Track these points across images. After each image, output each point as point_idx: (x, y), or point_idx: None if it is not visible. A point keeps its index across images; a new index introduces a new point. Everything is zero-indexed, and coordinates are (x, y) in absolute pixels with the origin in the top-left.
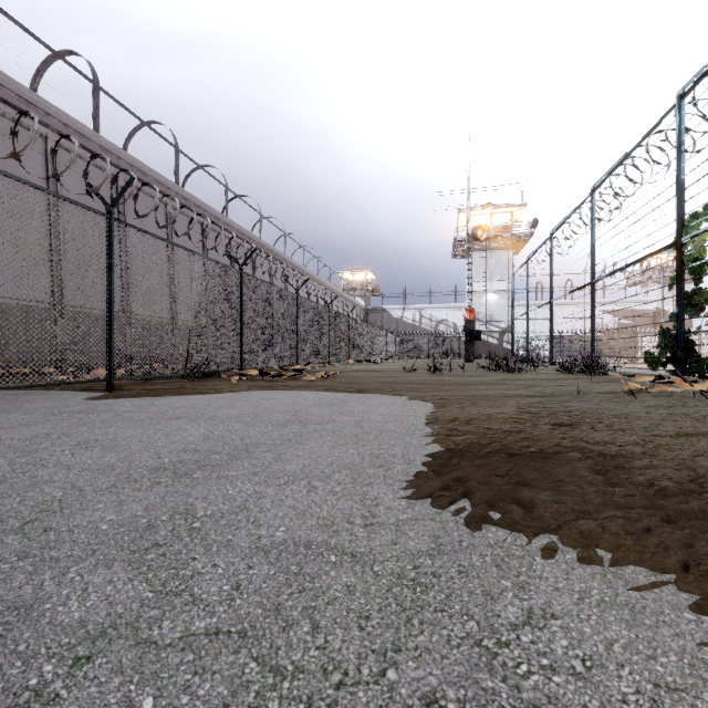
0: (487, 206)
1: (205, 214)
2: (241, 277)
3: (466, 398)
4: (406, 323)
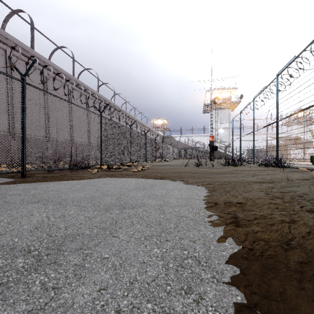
0: (219, 89)
1: (87, 90)
2: (101, 118)
3: (225, 184)
4: (181, 143)
